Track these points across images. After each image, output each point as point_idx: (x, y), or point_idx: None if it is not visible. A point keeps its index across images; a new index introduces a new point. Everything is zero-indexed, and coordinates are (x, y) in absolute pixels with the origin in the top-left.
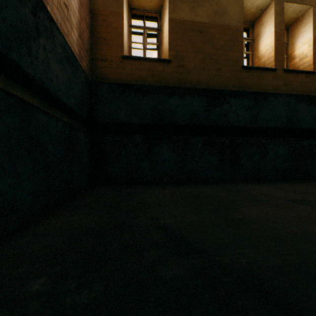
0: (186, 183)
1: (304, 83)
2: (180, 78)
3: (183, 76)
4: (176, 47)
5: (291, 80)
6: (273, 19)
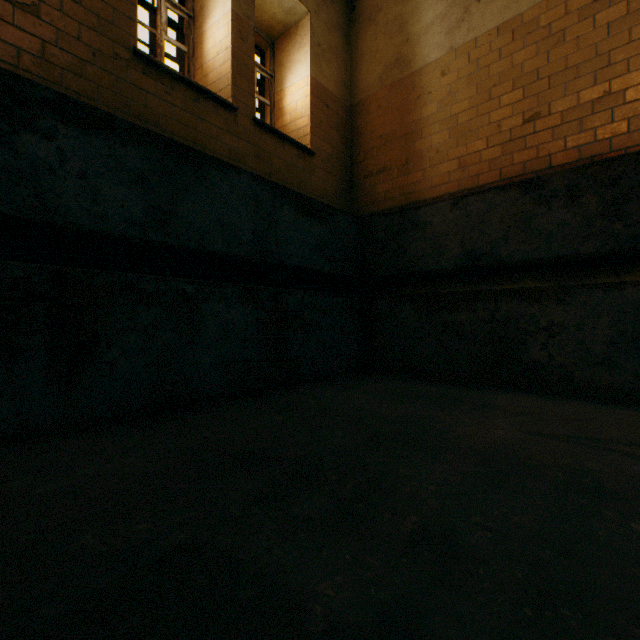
0: None
1: (296, 169)
2: None
3: None
4: None
5: (271, 152)
6: None
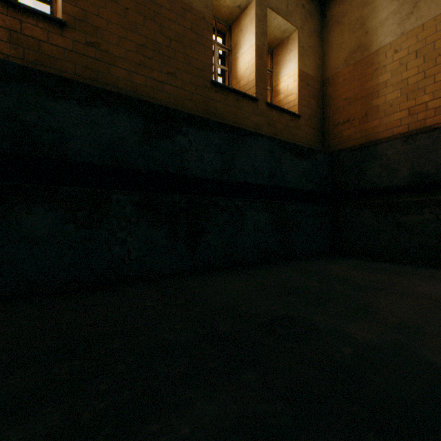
0: (94, 290)
1: (289, 128)
2: (93, 69)
3: (99, 67)
4: (81, 0)
5: (275, 120)
6: (254, 26)
